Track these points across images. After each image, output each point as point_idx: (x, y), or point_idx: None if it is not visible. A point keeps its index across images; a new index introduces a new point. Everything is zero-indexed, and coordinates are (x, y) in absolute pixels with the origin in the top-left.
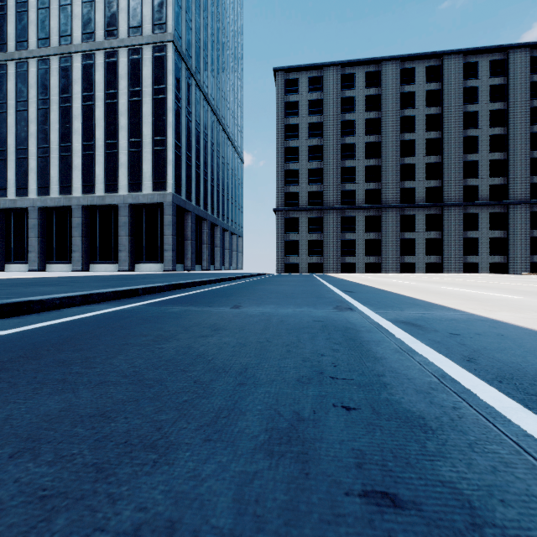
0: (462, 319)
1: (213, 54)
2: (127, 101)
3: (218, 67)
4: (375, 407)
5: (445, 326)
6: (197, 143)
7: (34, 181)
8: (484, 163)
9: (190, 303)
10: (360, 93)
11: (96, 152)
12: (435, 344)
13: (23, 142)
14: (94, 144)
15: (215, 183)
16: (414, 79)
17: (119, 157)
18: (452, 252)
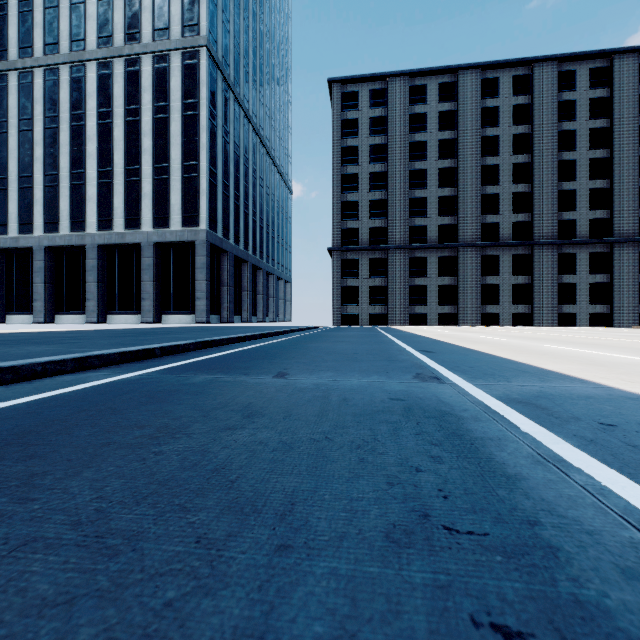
0: (601, 396)
1: (255, 63)
2: (152, 119)
3: (261, 78)
4: (563, 629)
5: (584, 410)
6: (236, 170)
7: (41, 215)
8: (583, 192)
9: (220, 369)
10: (432, 109)
11: (114, 180)
12: (589, 445)
13: (26, 168)
14: (112, 171)
15: (257, 217)
16: (498, 91)
17: (142, 186)
18: (544, 300)
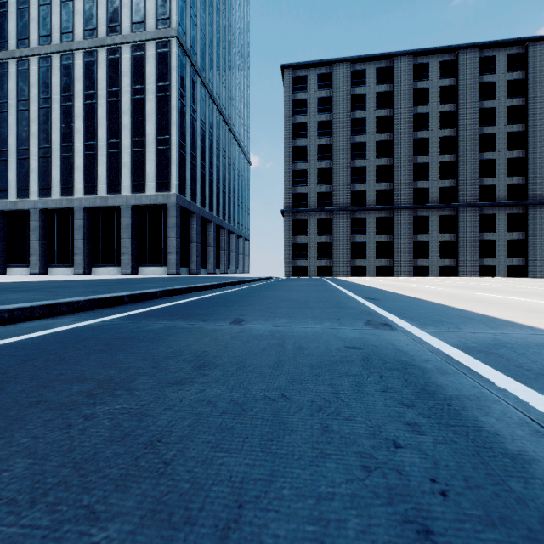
0: None
1: (219, 52)
2: (130, 99)
3: (224, 65)
4: None
5: None
6: (202, 143)
7: (36, 182)
8: (501, 161)
9: (181, 315)
10: (371, 90)
11: (98, 152)
12: None
13: (24, 142)
14: (96, 144)
15: (221, 184)
16: (428, 74)
17: (122, 157)
18: (468, 254)
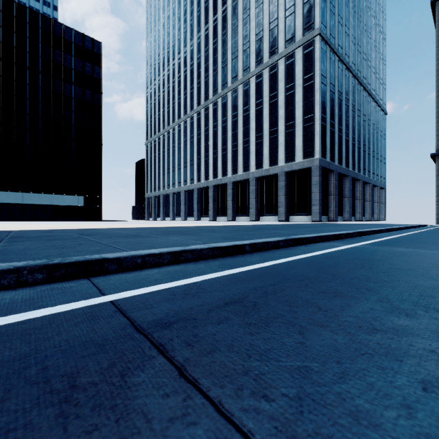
0: None
1: (354, 24)
2: (284, 97)
3: (359, 33)
4: None
5: None
6: (339, 110)
7: (230, 166)
8: None
9: (403, 246)
10: None
11: (263, 139)
12: None
13: (224, 144)
14: (262, 134)
15: (355, 141)
16: None
17: (278, 139)
18: None
